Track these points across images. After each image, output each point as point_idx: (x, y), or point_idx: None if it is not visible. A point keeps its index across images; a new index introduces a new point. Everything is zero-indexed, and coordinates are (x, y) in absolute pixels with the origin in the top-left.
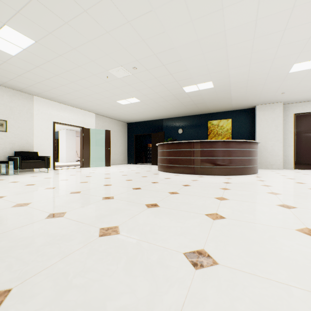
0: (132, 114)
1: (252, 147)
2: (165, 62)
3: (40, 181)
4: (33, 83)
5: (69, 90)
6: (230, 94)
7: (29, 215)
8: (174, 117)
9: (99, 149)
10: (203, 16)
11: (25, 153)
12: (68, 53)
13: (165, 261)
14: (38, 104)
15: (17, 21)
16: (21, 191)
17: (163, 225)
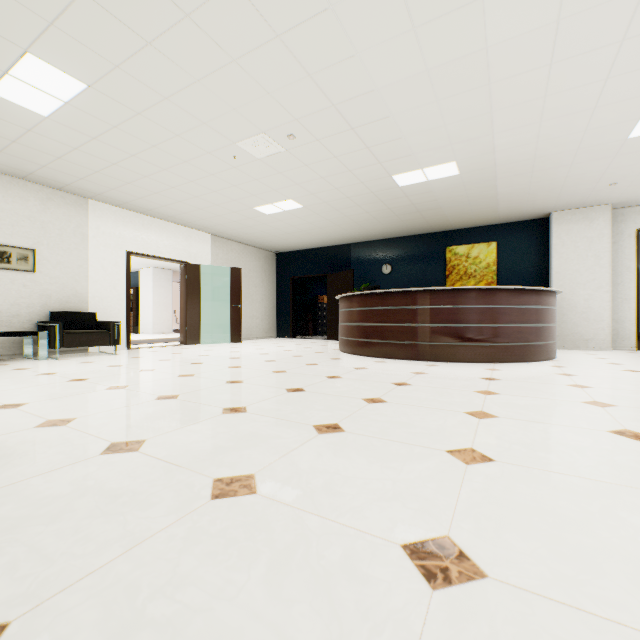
0: (286, 234)
1: (544, 303)
2: (355, 123)
3: (98, 371)
4: (87, 174)
5: (158, 186)
6: (495, 189)
7: (69, 446)
8: (374, 240)
9: (219, 307)
10: (439, 16)
11: (71, 316)
12: (155, 109)
13: (359, 565)
14: (97, 216)
15: (51, 43)
16: (59, 394)
17: (353, 474)
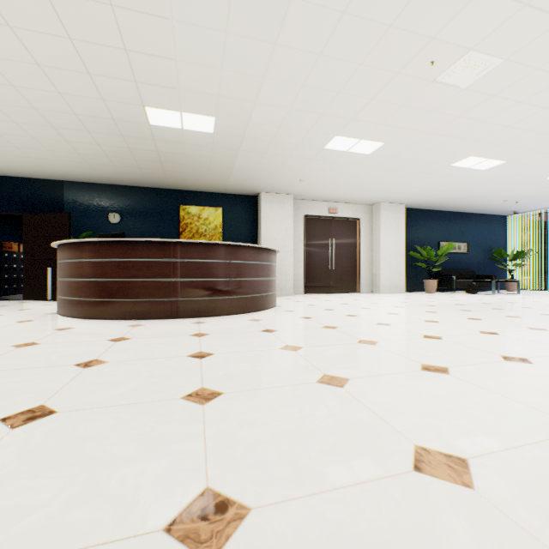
0: None
1: (274, 261)
2: None
3: None
4: None
5: None
6: (235, 159)
7: None
8: (99, 182)
9: None
10: None
11: None
12: None
13: None
14: None
15: None
16: None
17: None
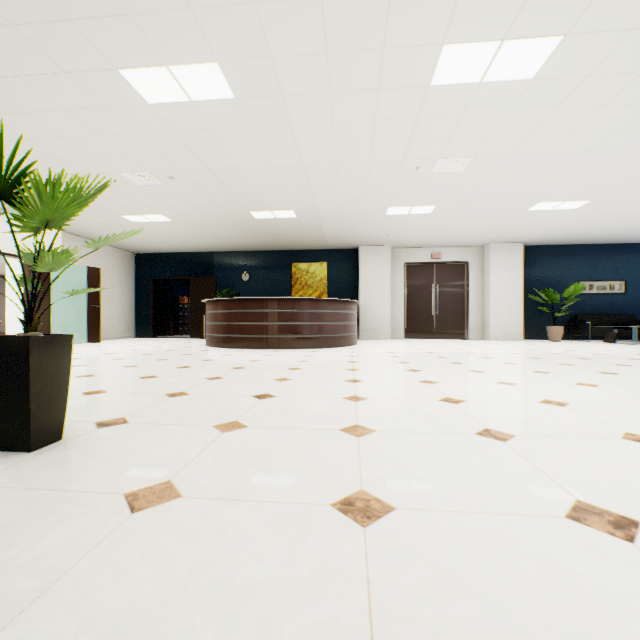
0: (150, 239)
1: (348, 309)
2: (224, 180)
3: None
4: None
5: None
6: (322, 229)
7: None
8: (235, 251)
9: (71, 306)
10: (276, 147)
11: None
12: (48, 140)
13: (238, 399)
14: None
15: None
16: None
17: (232, 387)
